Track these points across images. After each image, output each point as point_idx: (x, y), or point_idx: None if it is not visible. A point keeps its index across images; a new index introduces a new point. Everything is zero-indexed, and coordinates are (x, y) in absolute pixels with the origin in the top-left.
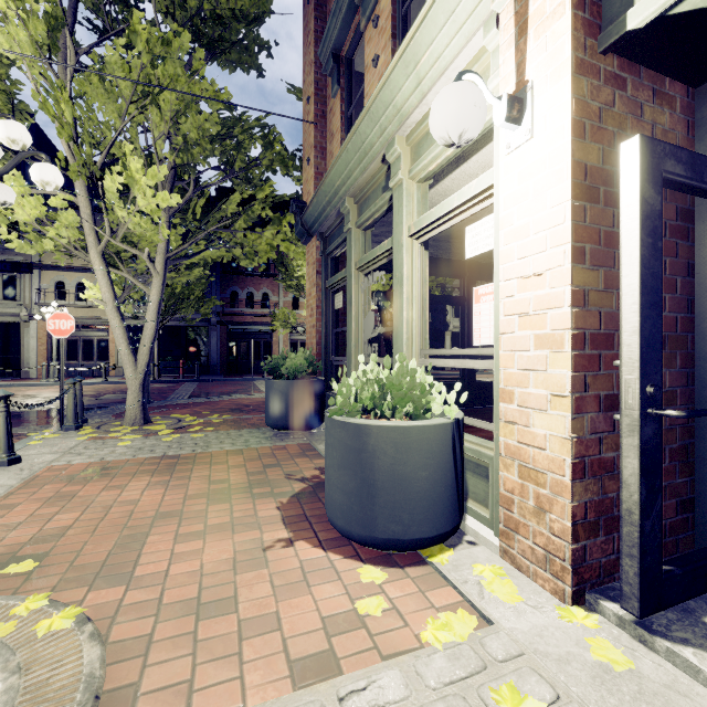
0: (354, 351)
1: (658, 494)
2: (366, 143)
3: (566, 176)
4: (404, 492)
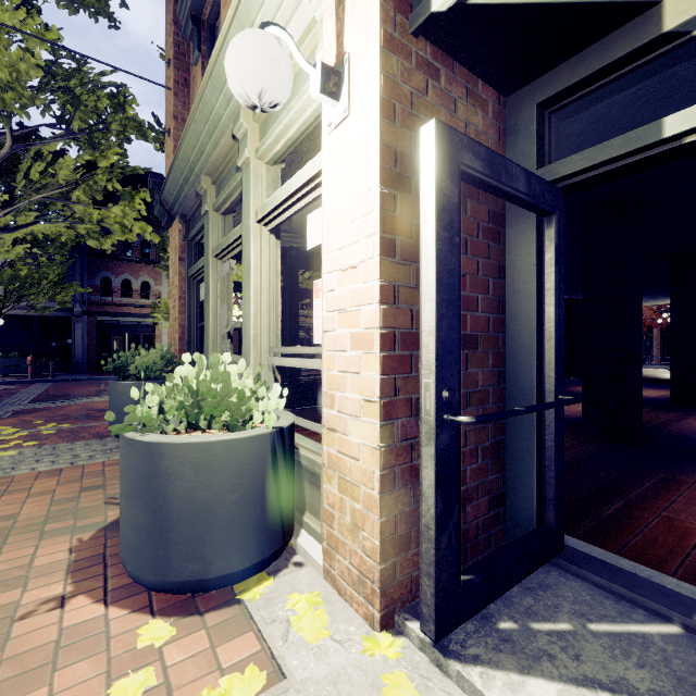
0: (211, 348)
1: (456, 504)
2: (213, 113)
3: (375, 159)
4: (206, 521)
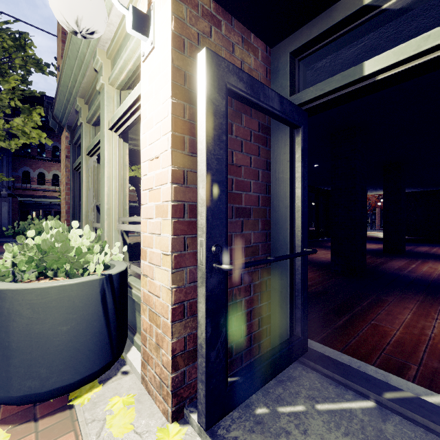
0: (85, 218)
1: (223, 328)
2: (80, 52)
3: (169, 78)
4: (42, 348)
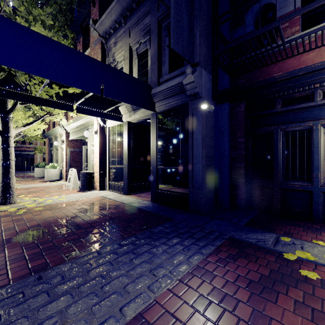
0: (54, 162)
1: None
2: (54, 132)
3: (65, 149)
4: (52, 175)
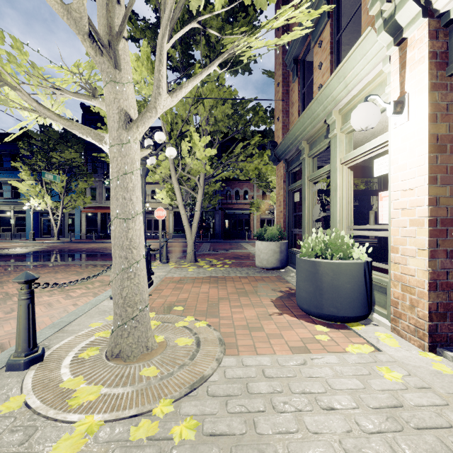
0: (306, 226)
1: None
2: (315, 114)
3: (425, 141)
4: (338, 293)
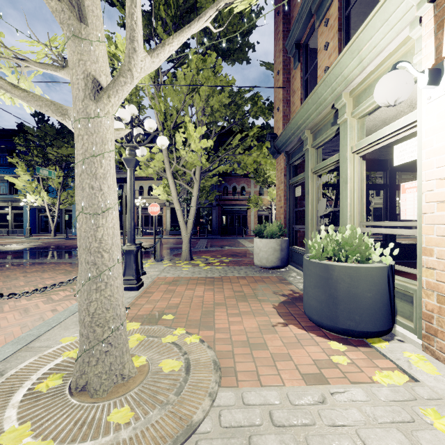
0: (310, 222)
1: None
2: (321, 98)
3: None
4: (356, 303)
